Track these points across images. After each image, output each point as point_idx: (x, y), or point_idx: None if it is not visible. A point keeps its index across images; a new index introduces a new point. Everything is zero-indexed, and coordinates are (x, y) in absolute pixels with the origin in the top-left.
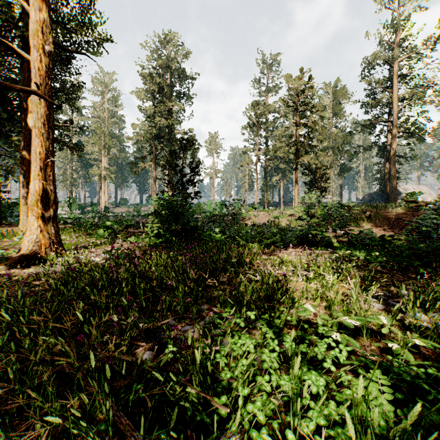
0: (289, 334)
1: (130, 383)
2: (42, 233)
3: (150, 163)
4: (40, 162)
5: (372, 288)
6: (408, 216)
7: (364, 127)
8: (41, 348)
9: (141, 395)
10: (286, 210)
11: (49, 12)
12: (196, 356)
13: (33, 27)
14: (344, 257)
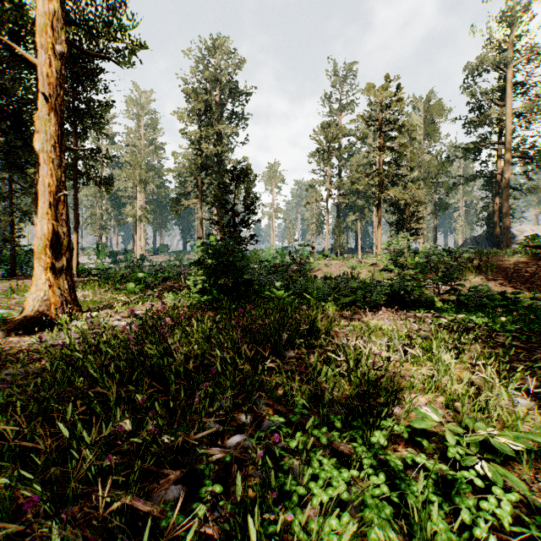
0: (397, 455)
1: None
2: (52, 289)
3: (195, 201)
4: (49, 197)
5: (517, 376)
6: (531, 266)
7: (466, 152)
8: None
9: None
10: (366, 258)
11: (60, 1)
12: (251, 530)
13: (40, 21)
14: (455, 323)
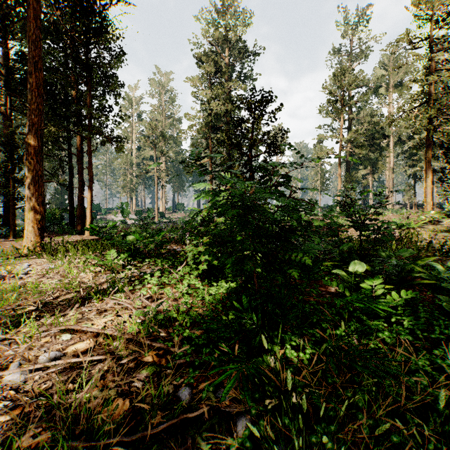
0: None
1: None
2: None
3: (205, 160)
4: None
5: None
6: None
7: None
8: None
9: None
10: (412, 214)
11: None
12: None
13: None
14: None
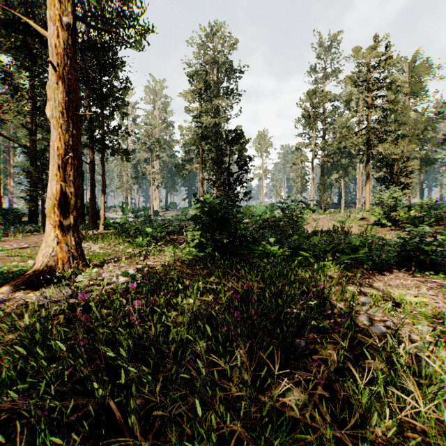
0: None
1: None
2: (60, 245)
3: (196, 166)
4: (58, 159)
5: None
6: None
7: None
8: None
9: None
10: (354, 213)
11: None
12: None
13: None
14: None
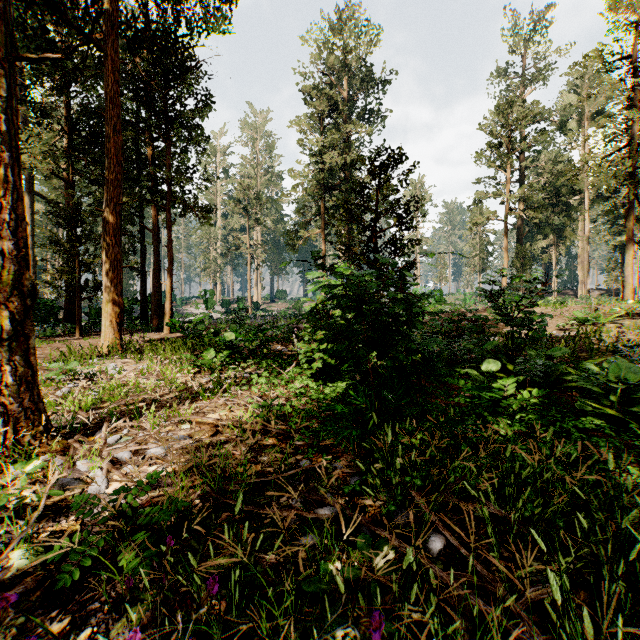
0: None
1: None
2: None
3: (316, 232)
4: None
5: None
6: None
7: None
8: None
9: None
10: (603, 304)
11: None
12: None
13: None
14: None
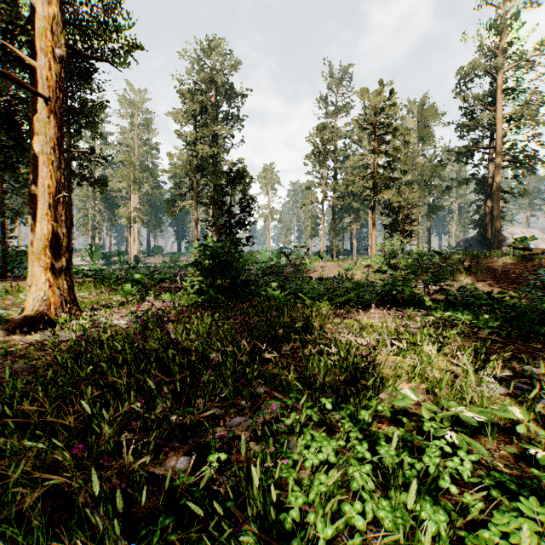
0: (380, 431)
1: (154, 514)
2: (52, 289)
3: (190, 202)
4: (49, 198)
5: (491, 364)
6: (518, 268)
7: (458, 155)
8: (23, 461)
9: (169, 538)
10: (361, 260)
11: (60, 5)
12: (254, 475)
13: (40, 25)
14: (442, 321)
